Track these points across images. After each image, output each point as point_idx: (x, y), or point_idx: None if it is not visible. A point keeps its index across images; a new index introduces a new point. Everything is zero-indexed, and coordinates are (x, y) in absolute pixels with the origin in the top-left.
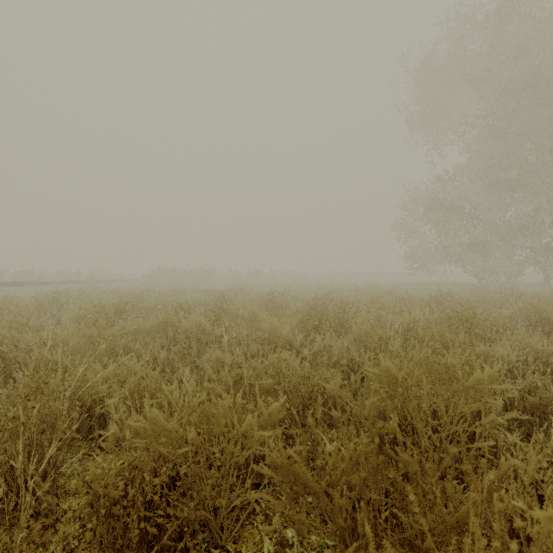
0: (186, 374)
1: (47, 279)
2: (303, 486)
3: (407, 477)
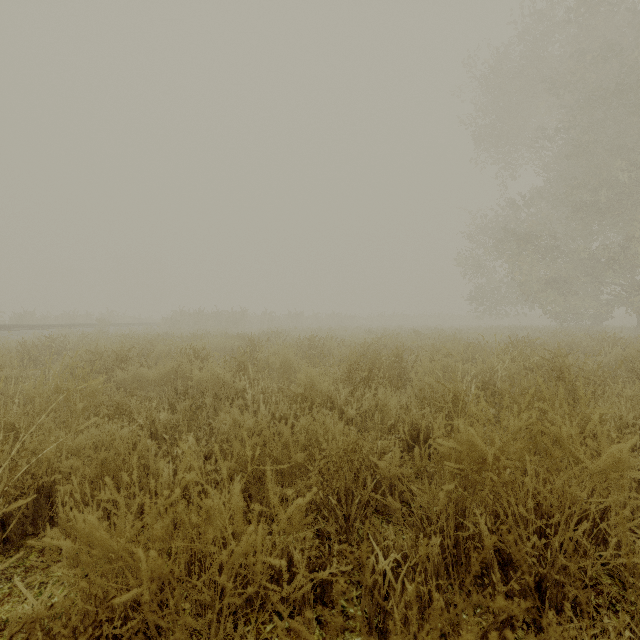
0: (190, 443)
1: (50, 322)
2: (345, 617)
3: (510, 624)
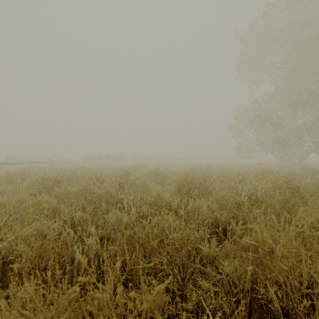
0: (92, 231)
1: (24, 161)
2: None
3: None
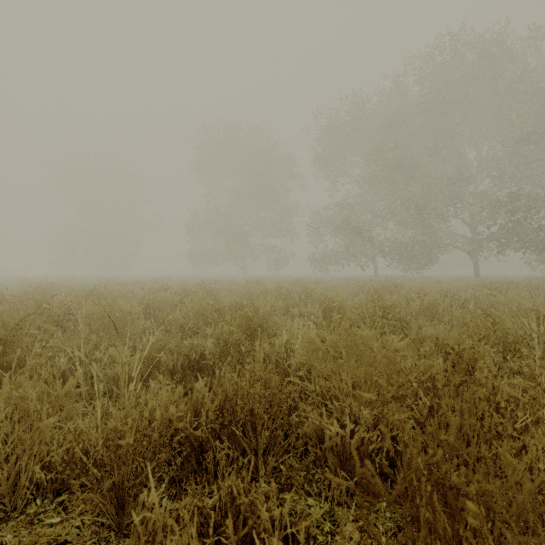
0: None
1: None
2: None
3: None
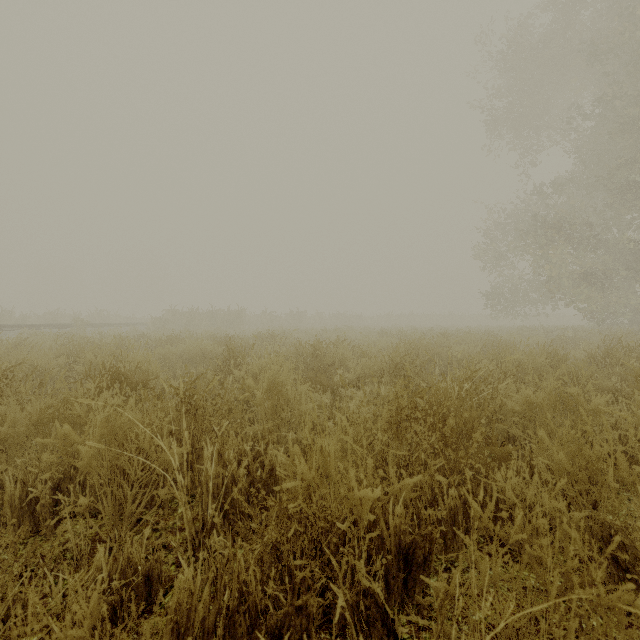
0: None
1: (31, 322)
2: None
3: None
